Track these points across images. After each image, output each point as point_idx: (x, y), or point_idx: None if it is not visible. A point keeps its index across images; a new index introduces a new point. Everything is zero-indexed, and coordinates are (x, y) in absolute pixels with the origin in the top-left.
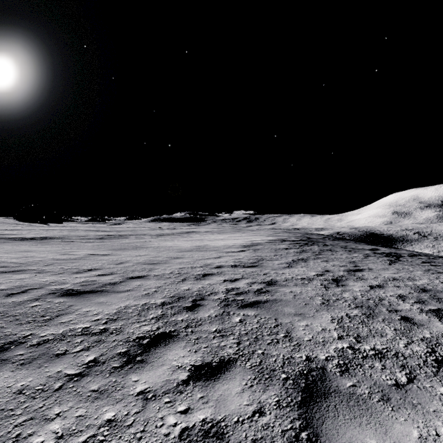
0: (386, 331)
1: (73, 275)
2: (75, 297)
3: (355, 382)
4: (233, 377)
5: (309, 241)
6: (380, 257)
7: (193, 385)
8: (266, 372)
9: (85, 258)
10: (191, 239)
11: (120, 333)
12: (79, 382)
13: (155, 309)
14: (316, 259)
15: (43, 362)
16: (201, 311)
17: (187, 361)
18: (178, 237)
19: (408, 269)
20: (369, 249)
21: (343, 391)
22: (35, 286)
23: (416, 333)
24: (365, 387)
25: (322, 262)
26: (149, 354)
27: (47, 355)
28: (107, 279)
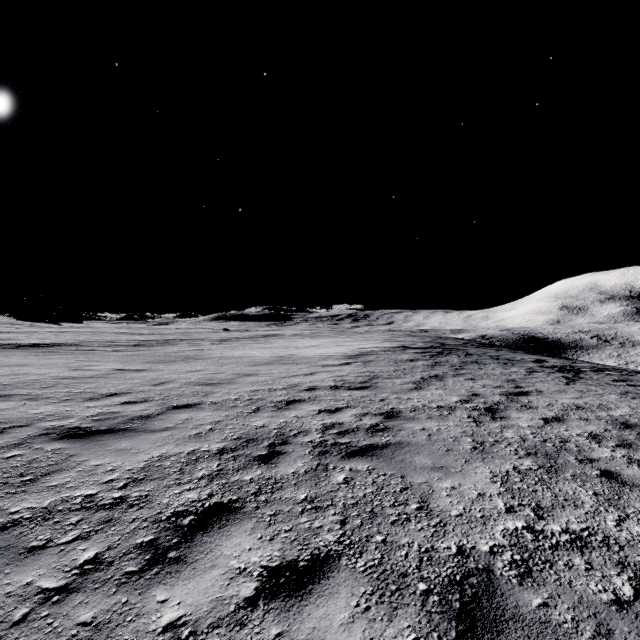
0: (581, 496)
1: (85, 403)
2: (81, 441)
3: (546, 597)
4: (335, 591)
5: (443, 348)
6: (551, 373)
7: (264, 609)
8: (392, 578)
9: (108, 376)
10: (270, 345)
11: (145, 505)
12: (60, 605)
13: (208, 461)
14: (457, 377)
15: (4, 564)
16: (282, 463)
17: (255, 559)
18: (251, 343)
19: (596, 392)
20: (532, 361)
21: (528, 617)
22: (20, 422)
23: (630, 501)
24: (565, 609)
25: (466, 381)
26: (191, 546)
27: (13, 550)
28: (137, 409)
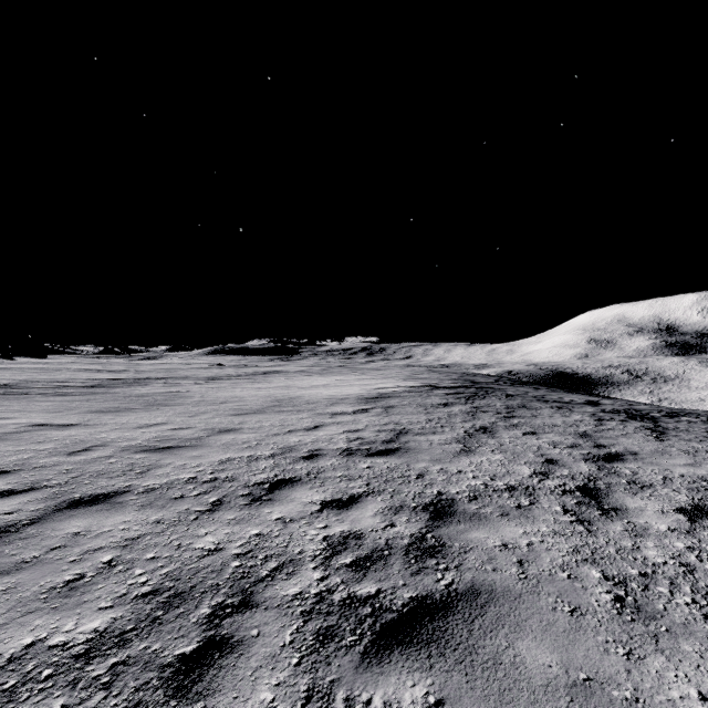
0: None
1: None
2: None
3: None
4: None
5: (477, 388)
6: (625, 422)
7: None
8: None
9: (10, 436)
10: (268, 385)
11: None
12: None
13: (38, 697)
14: (512, 430)
15: None
16: (221, 693)
17: None
18: (245, 383)
19: None
20: (585, 403)
21: None
22: None
23: None
24: None
25: (526, 437)
26: None
27: None
28: None
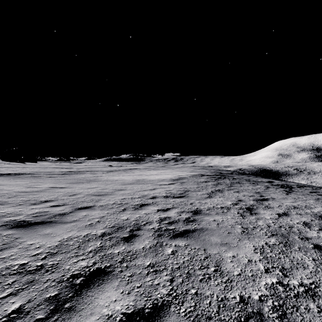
0: (306, 261)
1: (30, 206)
2: (24, 229)
3: None
4: None
5: (221, 175)
6: (277, 188)
7: None
8: (202, 320)
9: (45, 190)
10: (133, 174)
11: (55, 270)
12: None
13: (95, 241)
14: (230, 190)
15: None
16: (136, 242)
17: (118, 308)
18: (123, 173)
19: (302, 198)
20: (266, 182)
21: None
22: None
23: None
24: None
25: (234, 193)
26: (79, 299)
27: None
28: (58, 210)
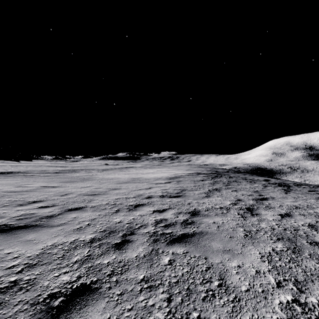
0: None
1: (16, 207)
2: (4, 235)
3: None
4: None
5: (217, 174)
6: (275, 187)
7: None
8: None
9: (36, 190)
10: (128, 172)
11: (31, 288)
12: None
13: (82, 248)
14: (227, 189)
15: None
16: (129, 249)
17: None
18: (118, 171)
19: (303, 197)
20: (263, 180)
21: None
22: None
23: None
24: None
25: (232, 192)
26: None
27: None
28: (46, 211)
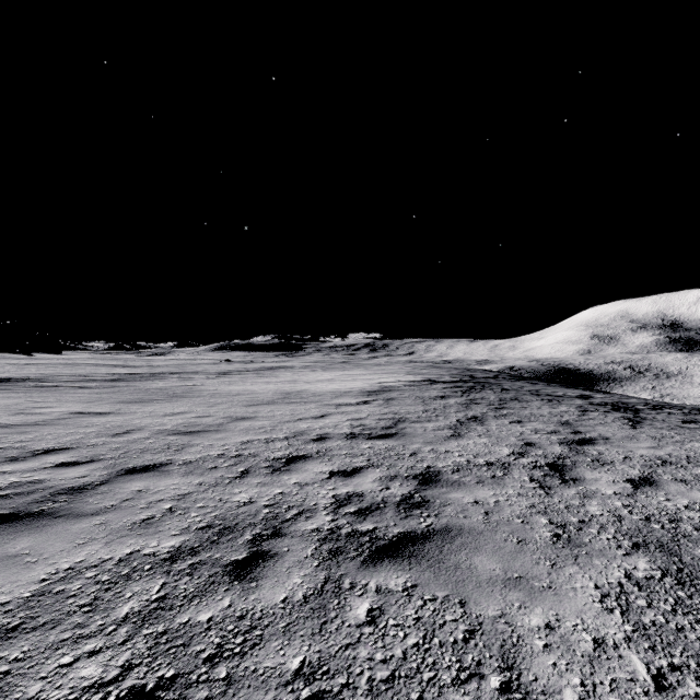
0: None
1: (0, 466)
2: None
3: None
4: None
5: (474, 382)
6: (607, 413)
7: None
8: None
9: (57, 422)
10: (276, 380)
11: None
12: None
13: (146, 578)
14: (500, 419)
15: None
16: (267, 578)
17: None
18: (254, 377)
19: (673, 438)
20: (576, 396)
21: None
22: None
23: None
24: None
25: (512, 425)
26: None
27: None
28: (72, 476)
